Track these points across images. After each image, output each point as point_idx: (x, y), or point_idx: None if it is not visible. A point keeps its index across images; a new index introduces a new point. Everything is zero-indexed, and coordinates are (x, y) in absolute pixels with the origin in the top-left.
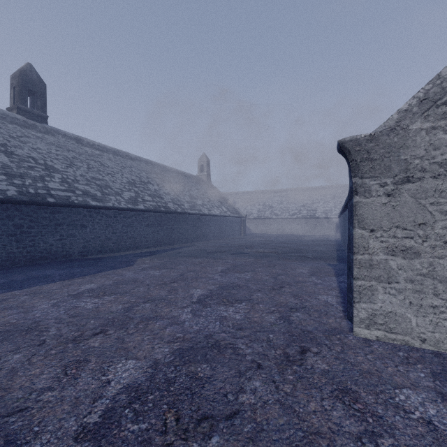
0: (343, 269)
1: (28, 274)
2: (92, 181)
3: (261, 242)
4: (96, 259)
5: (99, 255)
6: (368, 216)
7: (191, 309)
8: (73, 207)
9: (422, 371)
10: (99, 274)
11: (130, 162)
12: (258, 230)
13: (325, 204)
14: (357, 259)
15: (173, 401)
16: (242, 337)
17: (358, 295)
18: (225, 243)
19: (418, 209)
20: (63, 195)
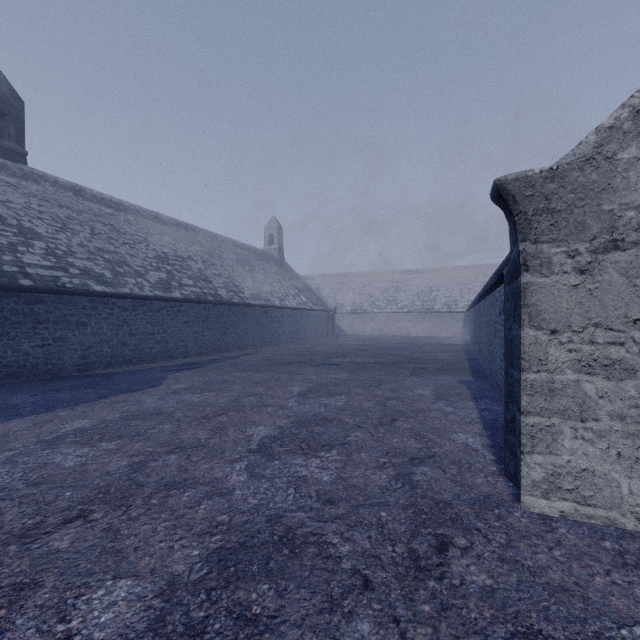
0: (483, 388)
1: None
2: (98, 254)
3: (358, 347)
4: (101, 376)
5: (108, 370)
6: (547, 307)
7: (246, 464)
8: (64, 293)
9: None
10: (101, 401)
11: (162, 227)
12: (352, 330)
13: (447, 292)
14: (528, 380)
15: None
16: (334, 519)
17: (530, 440)
18: (305, 349)
19: (633, 296)
20: (48, 274)
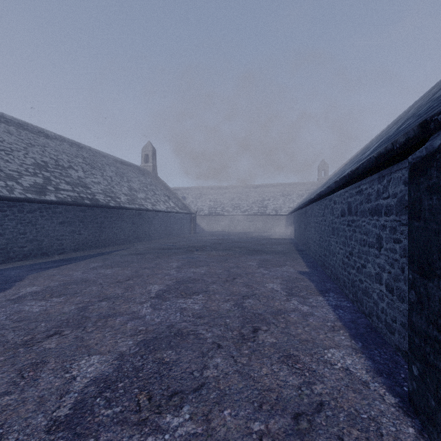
0: (322, 279)
1: None
2: None
3: (213, 241)
4: None
5: None
6: None
7: None
8: None
9: None
10: None
11: (45, 140)
12: (209, 228)
13: (275, 201)
14: None
15: None
16: None
17: None
18: (171, 243)
19: None
20: None
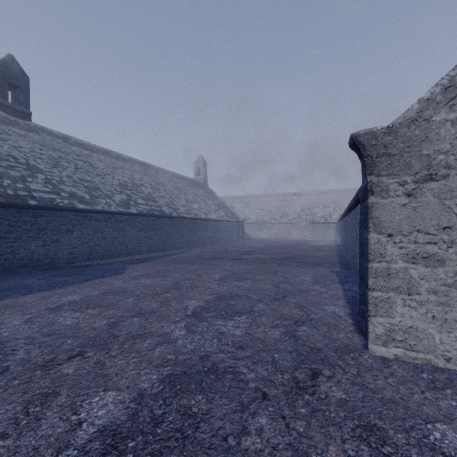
0: (348, 276)
1: (3, 285)
2: (80, 182)
3: (260, 247)
4: (83, 267)
5: (87, 263)
6: (385, 218)
7: (185, 324)
8: (58, 210)
9: (453, 399)
10: (84, 283)
11: (123, 163)
12: (256, 235)
13: (324, 208)
14: (373, 267)
15: (159, 449)
16: (244, 358)
17: (374, 308)
18: (222, 249)
19: (443, 211)
20: (47, 197)
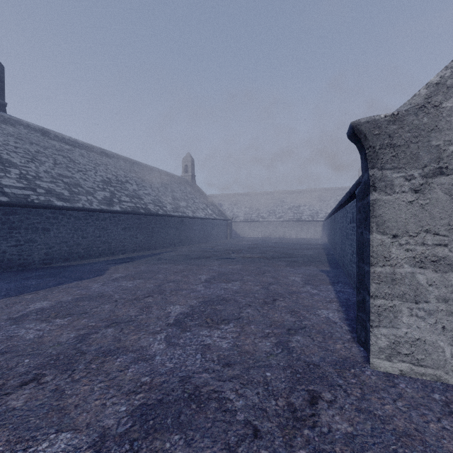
0: (338, 275)
1: None
2: (59, 178)
3: (248, 245)
4: (60, 268)
5: (65, 263)
6: (390, 217)
7: (165, 335)
8: (33, 207)
9: None
10: (58, 287)
11: (106, 159)
12: (244, 234)
13: (311, 207)
14: (376, 272)
15: None
16: (231, 379)
17: (377, 317)
18: (210, 247)
19: None
20: (21, 193)
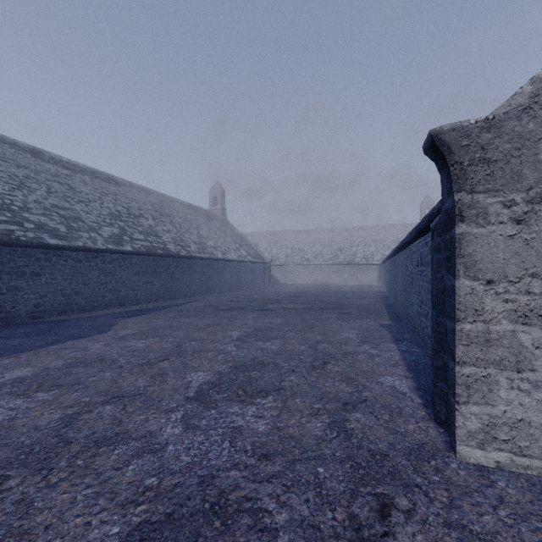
0: (401, 331)
1: None
2: (53, 210)
3: (290, 294)
4: (53, 323)
5: (61, 317)
6: (483, 257)
7: (182, 415)
8: (18, 246)
9: None
10: (47, 348)
11: (116, 187)
12: (285, 279)
13: (365, 247)
14: (464, 330)
15: None
16: (270, 479)
17: (465, 391)
18: (244, 296)
19: None
20: (2, 228)
